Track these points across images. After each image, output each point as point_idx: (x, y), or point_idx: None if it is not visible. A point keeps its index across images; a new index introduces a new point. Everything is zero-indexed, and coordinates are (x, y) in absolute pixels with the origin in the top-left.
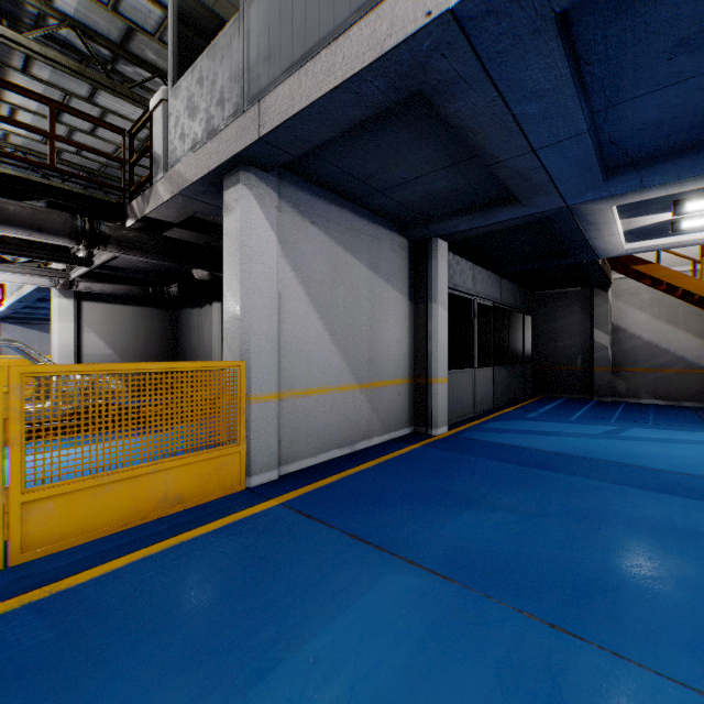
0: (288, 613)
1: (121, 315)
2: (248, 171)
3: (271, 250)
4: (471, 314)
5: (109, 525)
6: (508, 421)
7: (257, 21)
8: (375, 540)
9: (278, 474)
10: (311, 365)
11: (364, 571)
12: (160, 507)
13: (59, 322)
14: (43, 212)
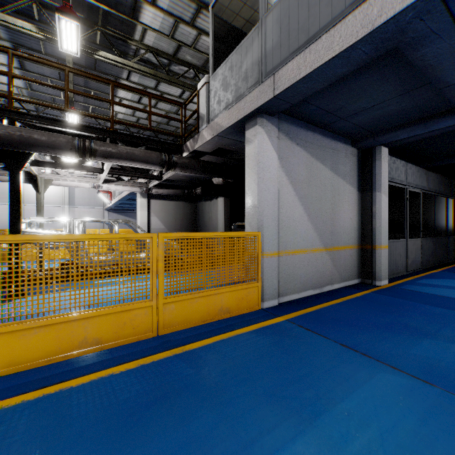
0: (319, 384)
1: (168, 206)
2: (261, 117)
3: (274, 163)
4: (403, 199)
5: (197, 320)
6: (438, 279)
7: (272, 25)
8: (361, 350)
9: (278, 302)
10: (296, 235)
11: (361, 368)
12: (219, 314)
13: (140, 211)
14: (148, 153)
